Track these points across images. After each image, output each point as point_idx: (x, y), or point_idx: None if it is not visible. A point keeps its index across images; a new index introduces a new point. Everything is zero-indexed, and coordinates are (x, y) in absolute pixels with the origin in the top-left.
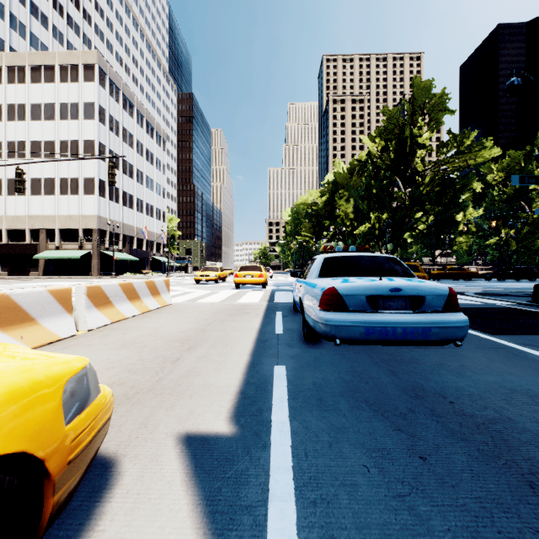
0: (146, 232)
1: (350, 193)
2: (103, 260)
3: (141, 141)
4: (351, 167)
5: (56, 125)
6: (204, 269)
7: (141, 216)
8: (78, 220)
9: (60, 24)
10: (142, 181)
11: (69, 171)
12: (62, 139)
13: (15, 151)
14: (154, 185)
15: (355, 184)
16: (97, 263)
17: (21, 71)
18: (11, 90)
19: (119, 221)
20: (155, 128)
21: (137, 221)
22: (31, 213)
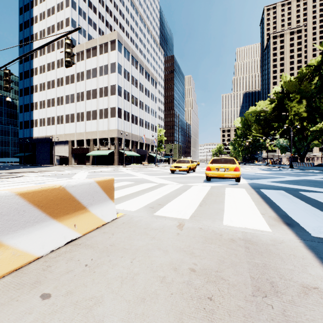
0: (144, 138)
1: (302, 96)
2: (120, 156)
3: (142, 83)
4: (300, 75)
5: (97, 80)
6: (177, 162)
7: (142, 129)
8: (107, 132)
9: (102, 26)
10: (143, 108)
11: (103, 105)
12: (100, 87)
13: (80, 97)
14: (150, 110)
15: (305, 89)
16: (117, 157)
17: (82, 53)
18: (78, 65)
19: (129, 132)
20: (150, 75)
21: (140, 132)
22: (86, 130)
